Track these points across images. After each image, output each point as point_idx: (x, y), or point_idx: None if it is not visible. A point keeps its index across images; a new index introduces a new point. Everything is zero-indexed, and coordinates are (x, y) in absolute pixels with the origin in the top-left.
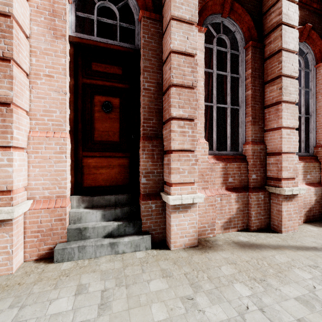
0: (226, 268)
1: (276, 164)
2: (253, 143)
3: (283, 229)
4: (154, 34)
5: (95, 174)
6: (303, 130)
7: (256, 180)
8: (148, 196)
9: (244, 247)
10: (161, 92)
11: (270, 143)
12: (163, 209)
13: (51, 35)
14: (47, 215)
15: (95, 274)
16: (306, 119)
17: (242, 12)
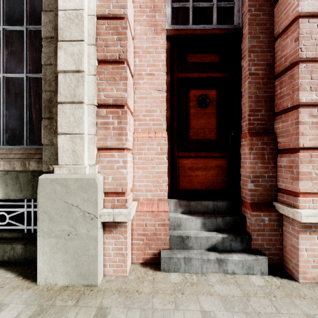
0: None
1: None
2: None
3: None
4: (262, 4)
5: (191, 176)
6: None
7: None
8: (257, 206)
9: None
10: (272, 75)
11: None
12: (279, 224)
13: (151, 32)
14: (151, 218)
15: (214, 299)
16: None
17: None
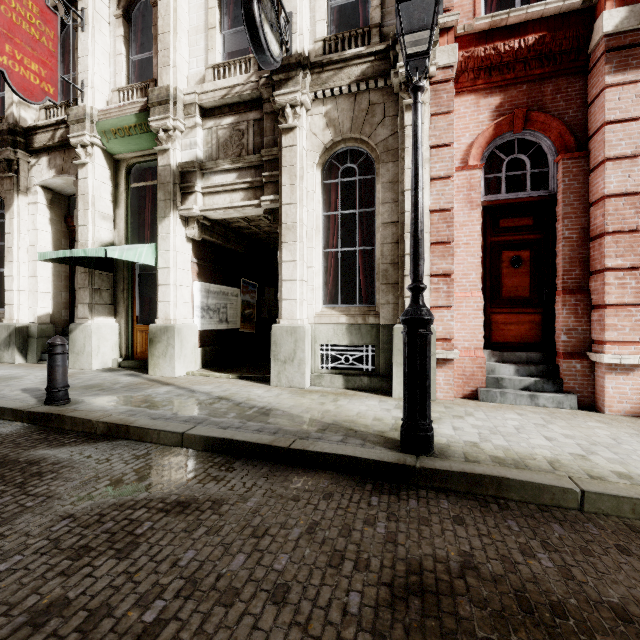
0: None
1: None
2: None
3: None
4: (576, 174)
5: (503, 330)
6: None
7: None
8: (570, 356)
9: None
10: (587, 238)
11: None
12: (591, 370)
13: (468, 209)
14: (469, 362)
15: (526, 411)
16: None
17: None
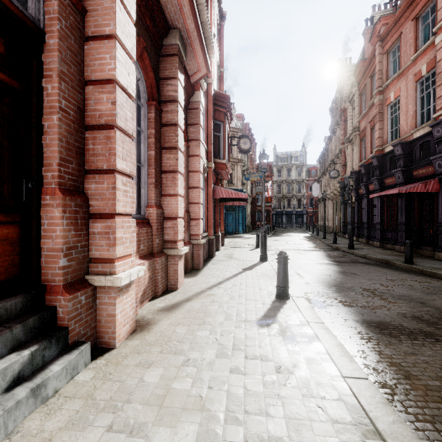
0: (179, 329)
1: (174, 228)
2: (156, 206)
3: (179, 285)
4: (74, 27)
5: None
6: None
7: (159, 244)
8: (72, 287)
9: (170, 310)
10: (83, 124)
11: (168, 208)
12: (94, 298)
13: None
14: None
15: (60, 438)
16: None
17: (148, 65)
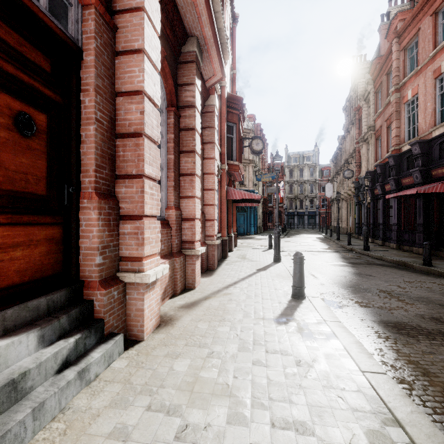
0: (201, 325)
1: (191, 229)
2: (175, 208)
3: (196, 284)
4: (107, 44)
5: (1, 262)
6: None
7: (178, 245)
8: (106, 283)
9: (190, 307)
10: (114, 132)
11: (186, 210)
12: (125, 294)
13: None
14: None
15: (106, 414)
16: None
17: (168, 72)
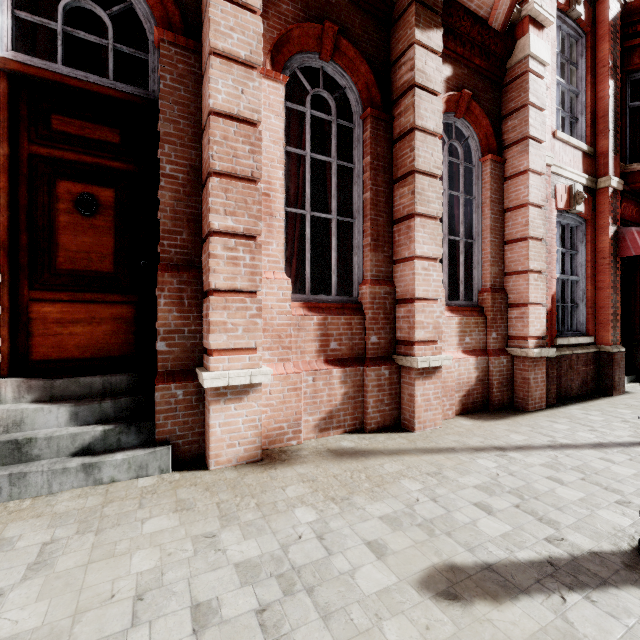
0: (294, 488)
1: (408, 318)
2: (374, 282)
3: (417, 425)
4: (184, 75)
5: (60, 335)
6: (462, 263)
7: (379, 345)
8: (170, 376)
9: (342, 456)
10: (200, 184)
11: (401, 283)
12: (200, 398)
13: None
14: None
15: (40, 520)
16: (469, 247)
17: (355, 56)
